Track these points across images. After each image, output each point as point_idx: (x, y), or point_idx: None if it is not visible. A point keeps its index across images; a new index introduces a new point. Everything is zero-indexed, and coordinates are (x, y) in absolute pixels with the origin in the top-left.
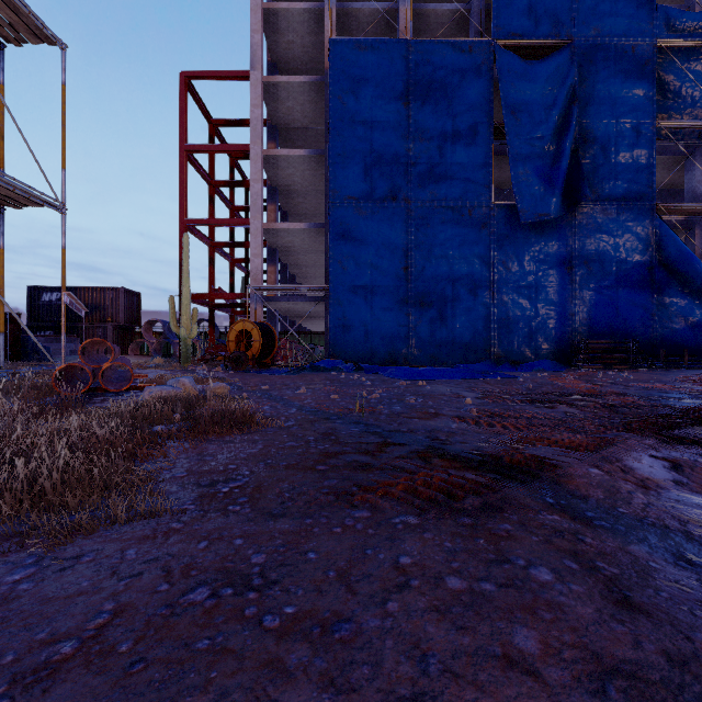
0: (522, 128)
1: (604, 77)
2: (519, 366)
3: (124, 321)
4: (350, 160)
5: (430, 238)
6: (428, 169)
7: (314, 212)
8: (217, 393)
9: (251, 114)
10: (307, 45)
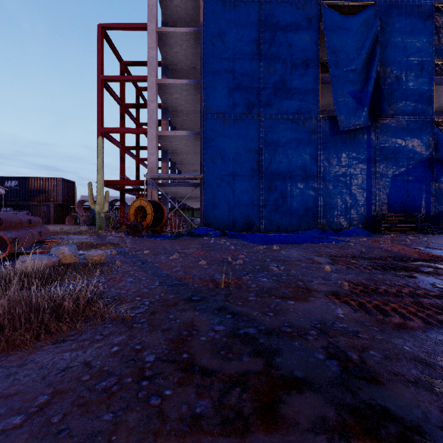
0: (340, 63)
1: (398, 27)
2: (341, 233)
3: (62, 201)
4: (218, 85)
5: (275, 141)
6: (273, 92)
7: (194, 126)
8: (94, 260)
9: (148, 54)
10: (188, 9)
